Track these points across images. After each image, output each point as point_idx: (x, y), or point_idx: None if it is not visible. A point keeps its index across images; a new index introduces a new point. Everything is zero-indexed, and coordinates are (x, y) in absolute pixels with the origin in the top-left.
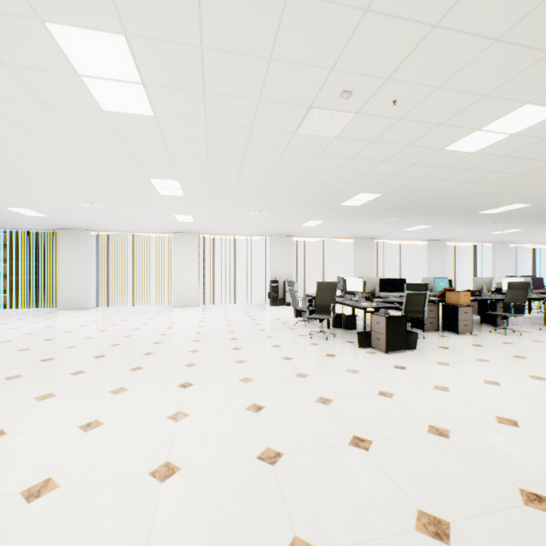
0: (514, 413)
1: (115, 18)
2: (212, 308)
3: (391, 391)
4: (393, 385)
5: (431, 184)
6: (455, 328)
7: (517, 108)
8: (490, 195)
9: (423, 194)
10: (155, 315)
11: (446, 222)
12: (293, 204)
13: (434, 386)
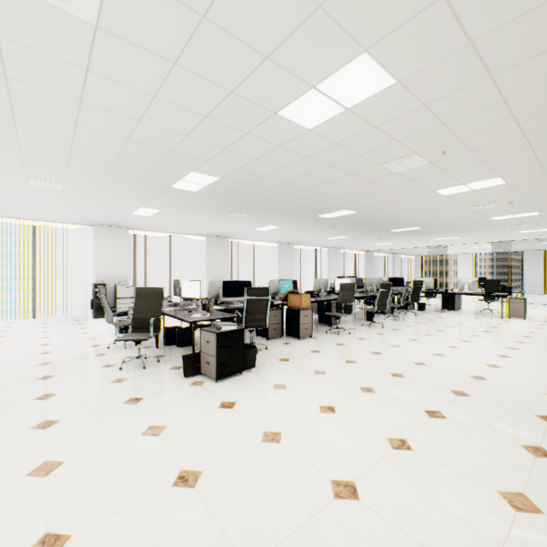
0: (352, 465)
1: None
2: None
3: (199, 466)
4: (208, 448)
5: (271, 172)
6: (298, 333)
7: (355, 58)
8: (327, 197)
9: (266, 185)
10: None
11: (292, 224)
12: (100, 175)
13: (264, 436)
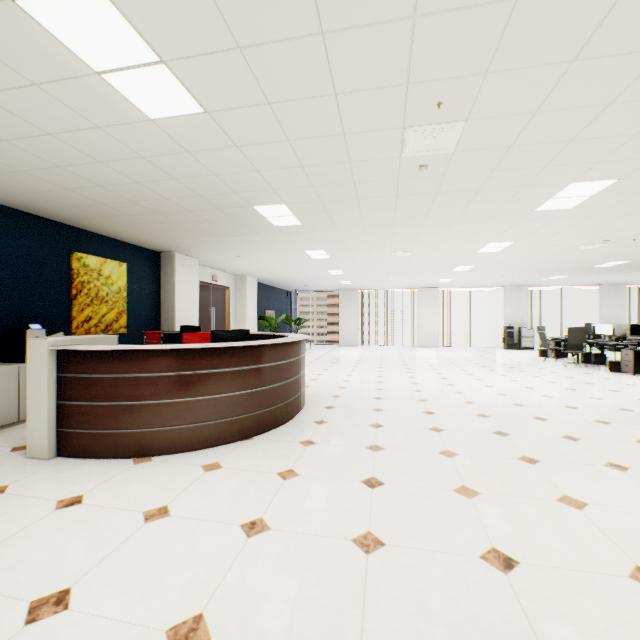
0: None
1: (516, 240)
2: (452, 349)
3: (633, 384)
4: (636, 383)
5: None
6: None
7: None
8: None
9: None
10: (415, 351)
11: None
12: (546, 269)
13: None
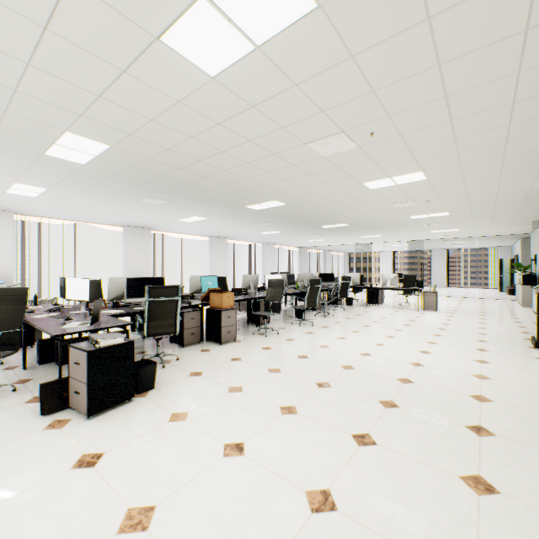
0: None
1: None
2: None
3: None
4: None
5: (178, 142)
6: (219, 337)
7: None
8: (252, 183)
9: (176, 161)
10: None
11: (220, 215)
12: None
13: (125, 519)
